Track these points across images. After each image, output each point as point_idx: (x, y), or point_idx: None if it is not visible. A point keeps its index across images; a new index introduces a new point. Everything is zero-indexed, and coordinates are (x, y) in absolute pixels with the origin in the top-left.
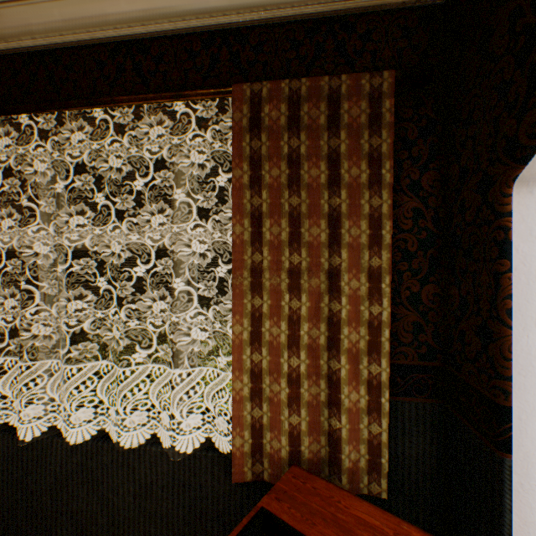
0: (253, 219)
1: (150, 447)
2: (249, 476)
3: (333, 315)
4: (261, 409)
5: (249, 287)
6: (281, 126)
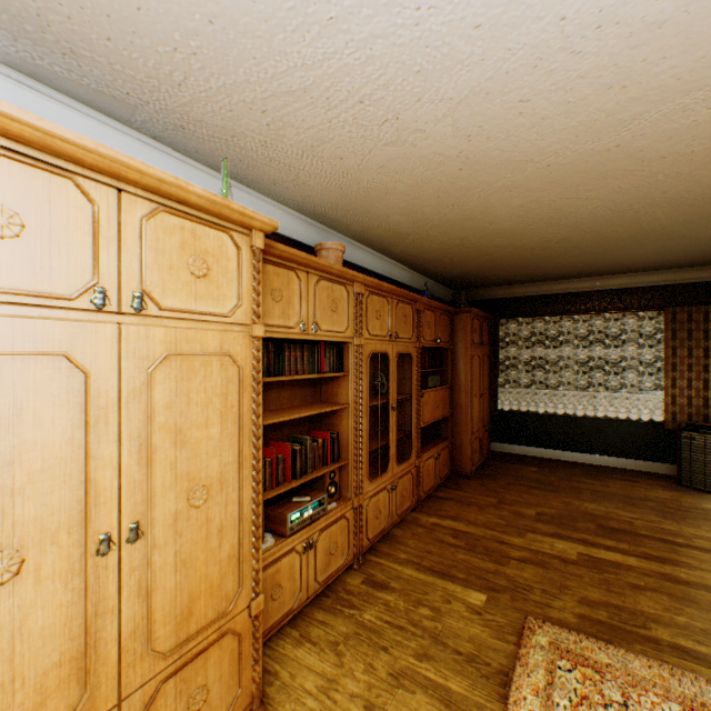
0: (671, 349)
1: (623, 422)
2: (669, 428)
3: (704, 378)
4: (674, 408)
5: (669, 370)
6: (683, 320)
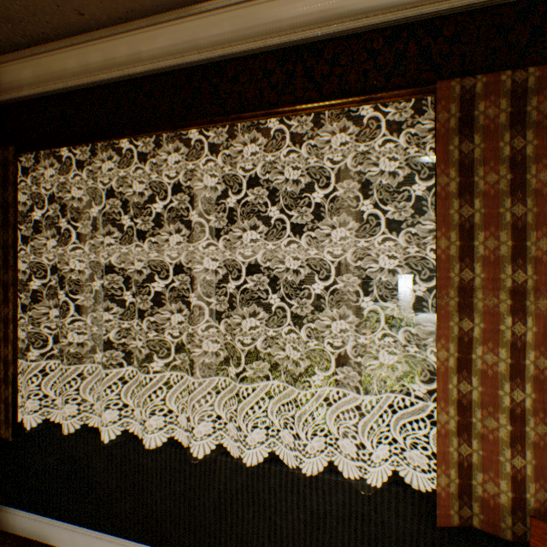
0: (461, 231)
1: (322, 474)
2: (455, 520)
3: None
4: (469, 446)
5: (456, 308)
6: (500, 124)
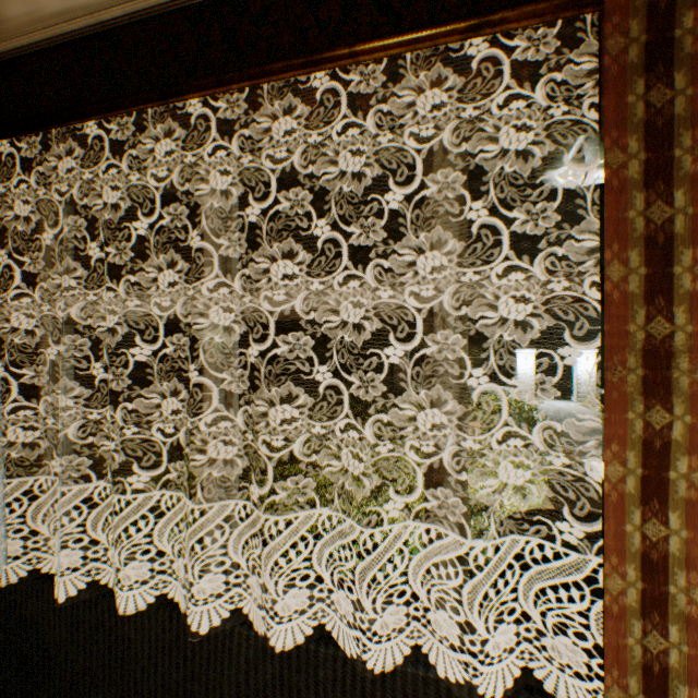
0: (649, 248)
1: (402, 666)
2: None
3: None
4: (664, 637)
5: (639, 388)
6: None
